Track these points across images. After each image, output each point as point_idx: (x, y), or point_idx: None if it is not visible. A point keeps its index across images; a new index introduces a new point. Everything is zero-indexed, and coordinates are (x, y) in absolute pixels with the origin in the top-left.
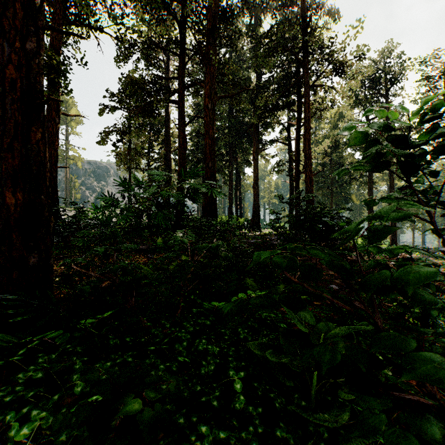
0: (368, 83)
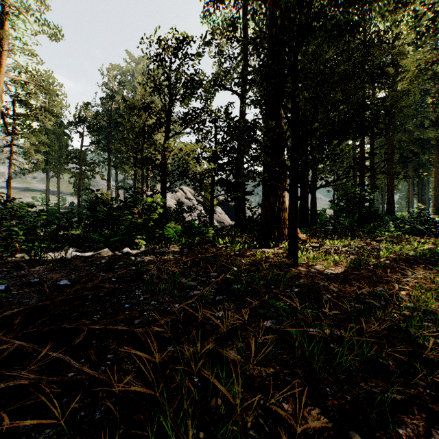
0: None
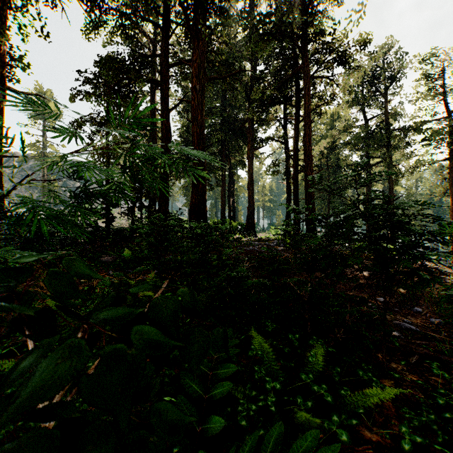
0: (367, 80)
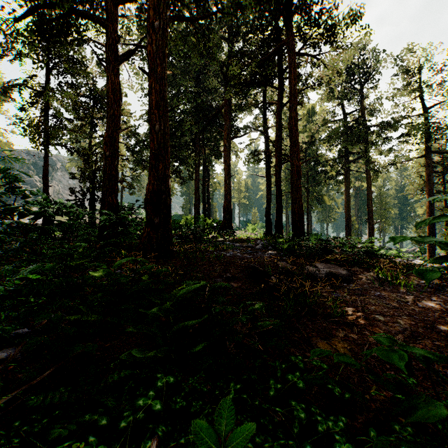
0: (347, 73)
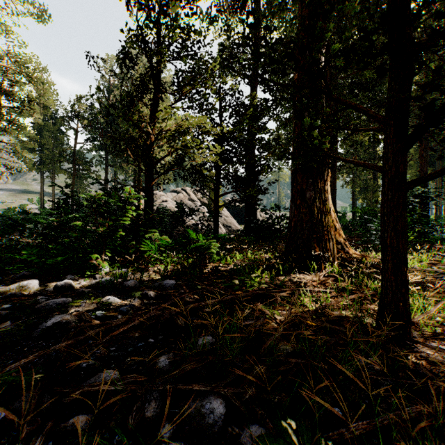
0: None
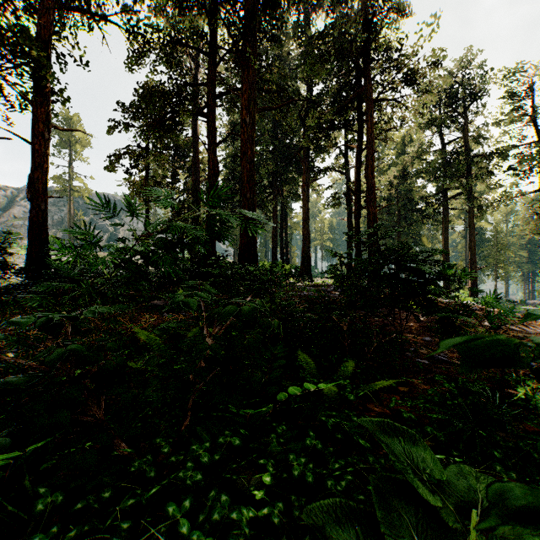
0: (443, 99)
